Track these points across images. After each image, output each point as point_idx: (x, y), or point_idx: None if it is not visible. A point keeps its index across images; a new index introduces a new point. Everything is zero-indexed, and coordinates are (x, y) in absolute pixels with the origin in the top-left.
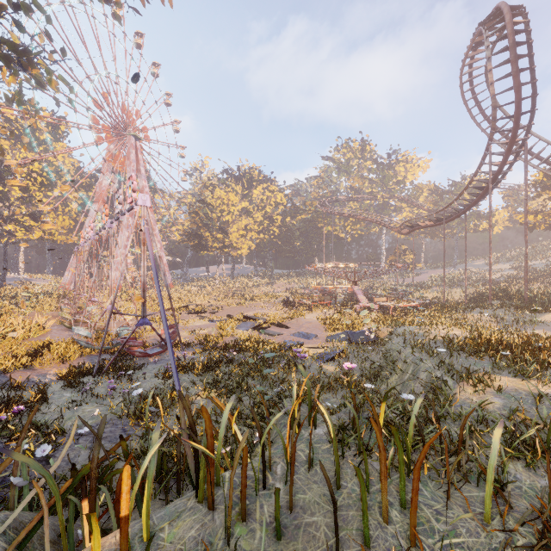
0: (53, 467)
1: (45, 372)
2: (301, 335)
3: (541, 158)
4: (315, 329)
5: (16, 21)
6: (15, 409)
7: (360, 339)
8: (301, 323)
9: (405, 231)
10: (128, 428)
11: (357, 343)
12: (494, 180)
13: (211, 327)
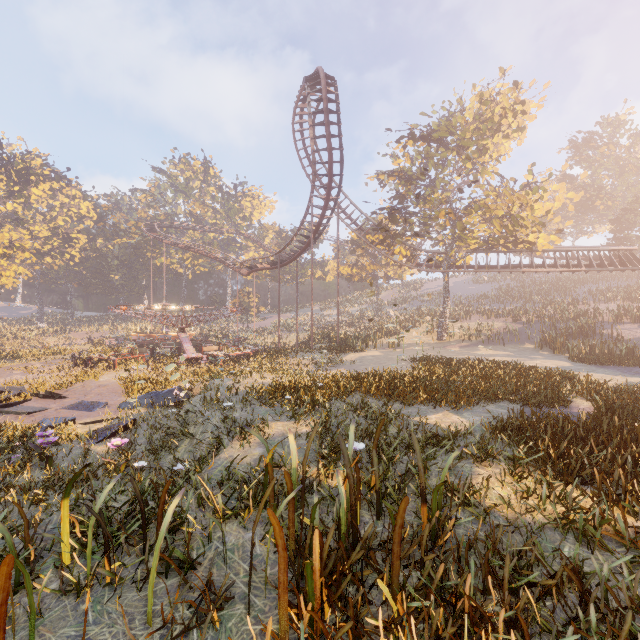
0: None
1: None
2: (82, 406)
3: (352, 219)
4: (110, 394)
5: None
6: None
7: (167, 400)
8: (90, 388)
9: (245, 271)
10: None
11: (162, 407)
12: (317, 231)
13: None
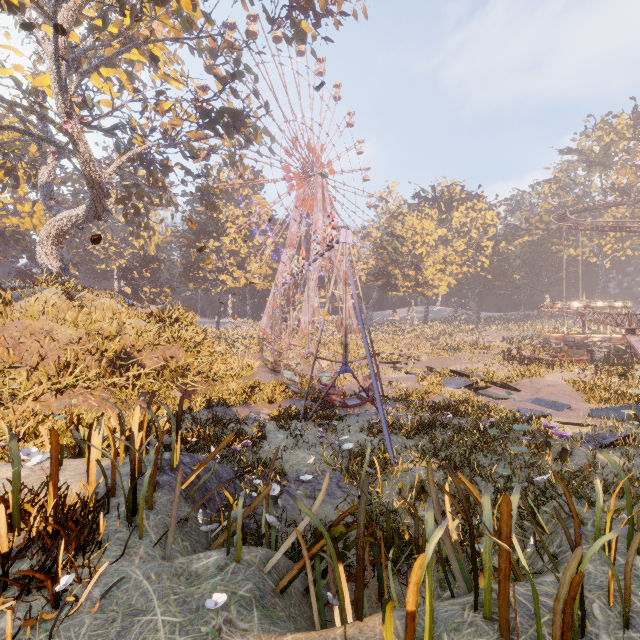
0: (308, 518)
1: (258, 410)
2: (543, 403)
3: None
4: (564, 396)
5: (233, 89)
6: (245, 442)
7: None
8: (539, 385)
9: None
10: (343, 484)
11: None
12: None
13: (410, 381)
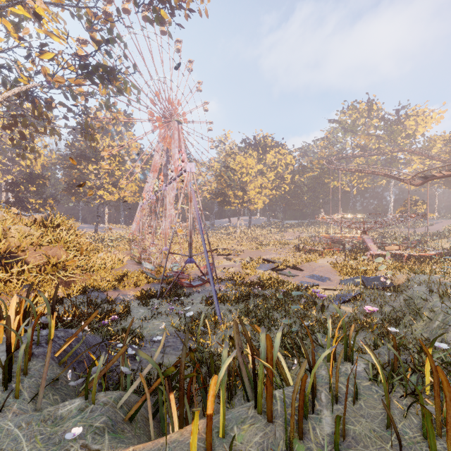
0: (150, 365)
1: (126, 293)
2: (315, 277)
3: None
4: (327, 272)
5: (107, 51)
6: (112, 317)
7: (375, 284)
8: (314, 267)
9: (417, 182)
10: None
11: (372, 288)
12: None
13: (236, 267)
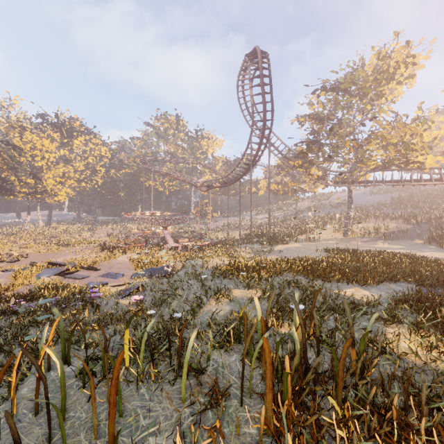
0: None
1: None
2: (109, 275)
3: (279, 151)
4: (125, 268)
5: None
6: None
7: (160, 274)
8: (113, 264)
9: (204, 189)
10: None
11: (157, 277)
12: (254, 160)
13: (4, 278)
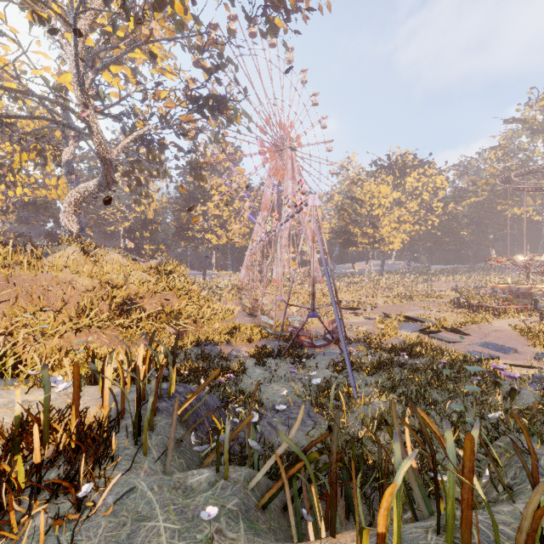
0: (285, 444)
1: (238, 348)
2: (491, 346)
3: None
4: (510, 340)
5: (217, 78)
6: (228, 376)
7: None
8: (486, 331)
9: None
10: (312, 414)
11: None
12: None
13: (369, 325)
